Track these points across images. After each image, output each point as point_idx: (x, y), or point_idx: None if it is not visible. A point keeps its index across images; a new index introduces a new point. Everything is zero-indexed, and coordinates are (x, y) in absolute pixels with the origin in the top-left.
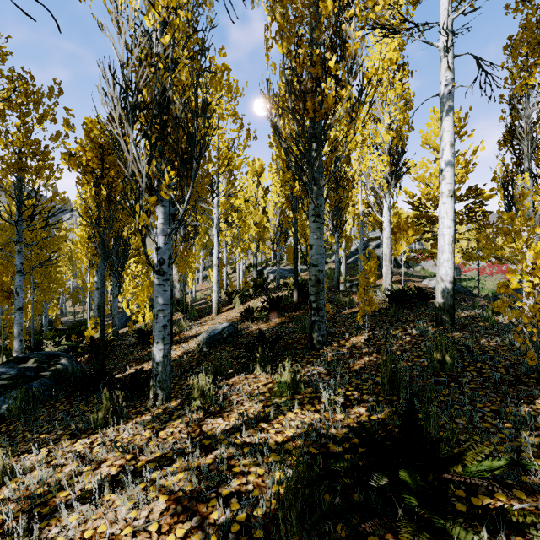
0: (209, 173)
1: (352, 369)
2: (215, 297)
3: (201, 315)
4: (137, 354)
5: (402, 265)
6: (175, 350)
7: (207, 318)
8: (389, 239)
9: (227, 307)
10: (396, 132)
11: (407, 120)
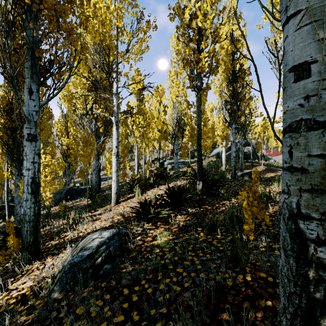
0: None
1: None
2: (114, 186)
3: (103, 202)
4: None
5: (260, 158)
6: (29, 276)
7: (106, 208)
8: None
9: (128, 196)
10: None
11: None
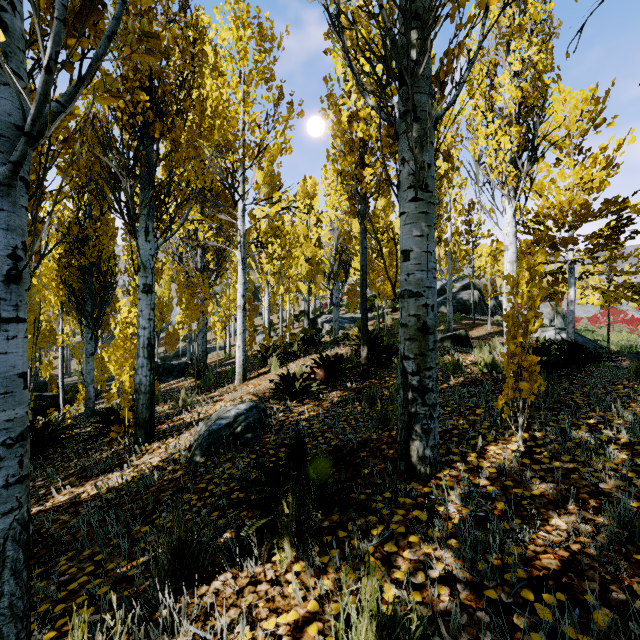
0: (151, 35)
1: (538, 566)
2: (239, 356)
3: (220, 382)
4: (90, 457)
5: (494, 312)
6: (153, 453)
7: (227, 388)
8: (514, 263)
9: (259, 371)
10: (535, 80)
11: (552, 62)
